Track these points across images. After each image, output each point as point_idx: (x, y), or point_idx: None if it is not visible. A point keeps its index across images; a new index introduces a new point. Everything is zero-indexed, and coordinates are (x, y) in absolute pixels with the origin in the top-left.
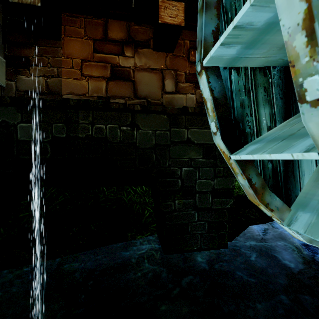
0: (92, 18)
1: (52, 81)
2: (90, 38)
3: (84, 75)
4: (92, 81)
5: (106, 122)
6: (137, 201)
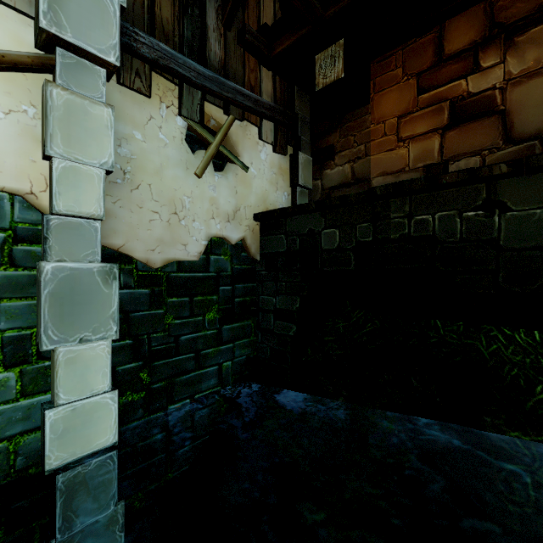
0: (416, 40)
1: (358, 166)
2: (411, 75)
3: (403, 138)
4: (415, 144)
5: (433, 210)
6: (515, 360)
